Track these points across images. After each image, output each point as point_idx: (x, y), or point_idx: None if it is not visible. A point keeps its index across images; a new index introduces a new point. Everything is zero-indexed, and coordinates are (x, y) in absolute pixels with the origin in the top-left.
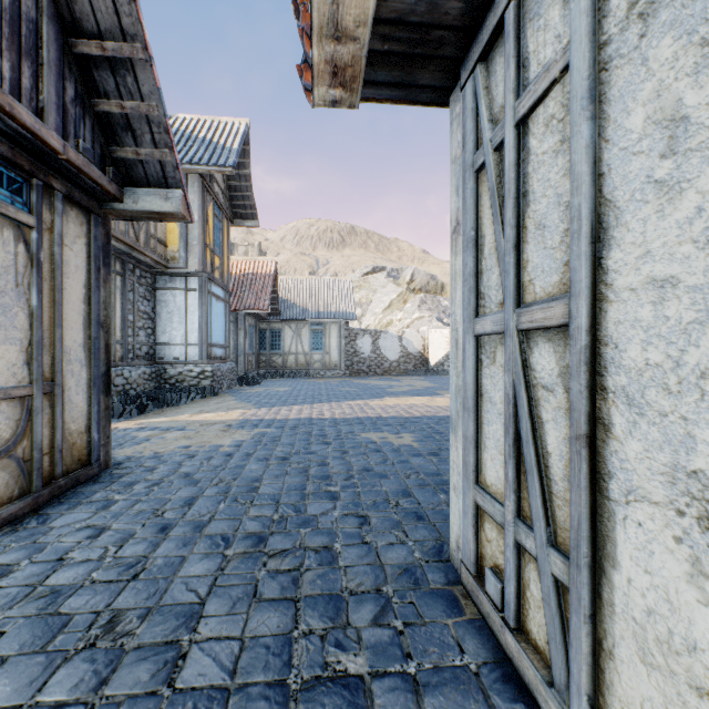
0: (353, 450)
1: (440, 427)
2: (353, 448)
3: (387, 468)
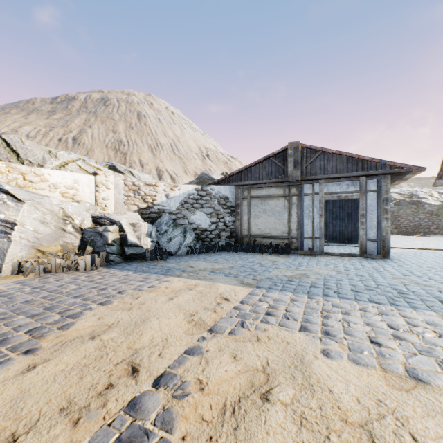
0: (437, 278)
1: (359, 284)
2: (439, 279)
3: (409, 270)
